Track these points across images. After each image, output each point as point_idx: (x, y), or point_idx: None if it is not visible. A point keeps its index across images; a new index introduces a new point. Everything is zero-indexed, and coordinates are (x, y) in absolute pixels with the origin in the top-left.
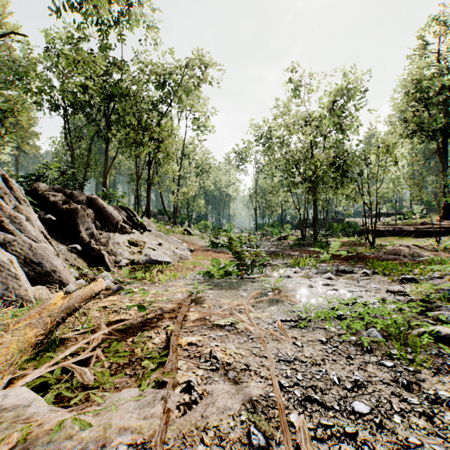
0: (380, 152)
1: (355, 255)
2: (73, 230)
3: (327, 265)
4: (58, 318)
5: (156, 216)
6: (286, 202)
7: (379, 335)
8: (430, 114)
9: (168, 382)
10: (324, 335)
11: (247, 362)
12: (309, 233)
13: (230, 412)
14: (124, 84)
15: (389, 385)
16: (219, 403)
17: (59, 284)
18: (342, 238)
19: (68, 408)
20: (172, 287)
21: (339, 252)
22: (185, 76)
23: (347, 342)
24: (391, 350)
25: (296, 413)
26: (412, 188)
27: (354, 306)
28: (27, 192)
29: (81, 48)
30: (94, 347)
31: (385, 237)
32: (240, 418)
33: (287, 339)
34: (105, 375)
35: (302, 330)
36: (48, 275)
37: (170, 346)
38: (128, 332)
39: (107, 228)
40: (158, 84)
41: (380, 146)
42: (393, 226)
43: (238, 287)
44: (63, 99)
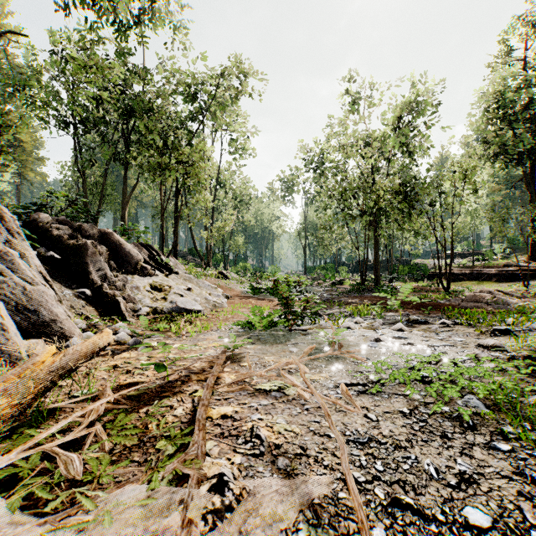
0: (456, 179)
1: (427, 303)
2: (81, 271)
3: (394, 314)
4: (47, 381)
5: (185, 256)
6: (341, 239)
7: (481, 404)
8: (515, 133)
9: (191, 475)
10: (405, 404)
11: (302, 443)
12: (369, 277)
13: (281, 524)
14: (146, 96)
15: (511, 480)
16: (265, 508)
17: (60, 337)
18: (409, 282)
19: (43, 515)
20: (203, 341)
21: (411, 297)
22: (220, 89)
23: (439, 415)
24: (502, 426)
25: (381, 527)
26: (494, 221)
27: (438, 365)
28: (24, 224)
29: (94, 52)
30: (93, 421)
31: (461, 281)
32: (298, 535)
33: (356, 411)
34: (103, 463)
35: (375, 398)
36: (47, 325)
37: (196, 422)
38: (142, 399)
39: (125, 270)
40: (187, 95)
41: (456, 171)
42: (470, 269)
43: (286, 341)
44: (73, 115)
